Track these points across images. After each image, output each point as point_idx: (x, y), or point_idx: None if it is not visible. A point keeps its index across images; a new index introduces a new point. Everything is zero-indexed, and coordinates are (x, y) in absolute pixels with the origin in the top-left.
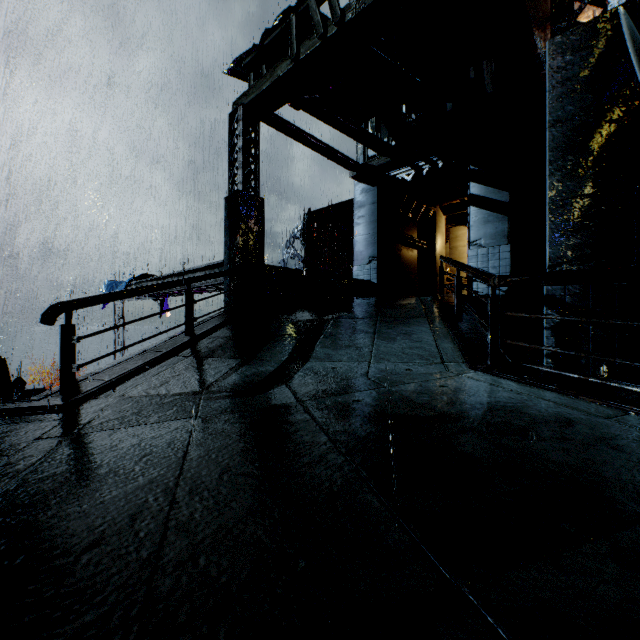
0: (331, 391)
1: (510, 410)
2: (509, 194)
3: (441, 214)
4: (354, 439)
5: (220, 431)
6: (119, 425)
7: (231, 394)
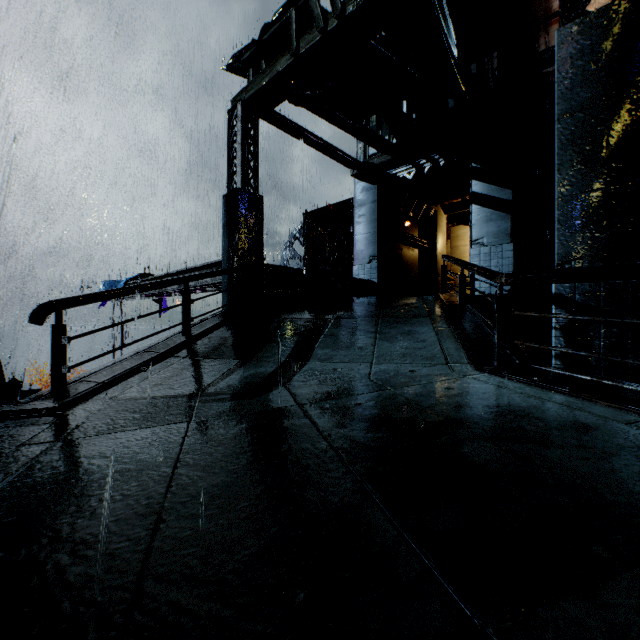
0: (332, 394)
1: (522, 414)
2: (512, 192)
3: (442, 213)
4: (357, 446)
5: (214, 437)
6: (109, 430)
7: (228, 397)
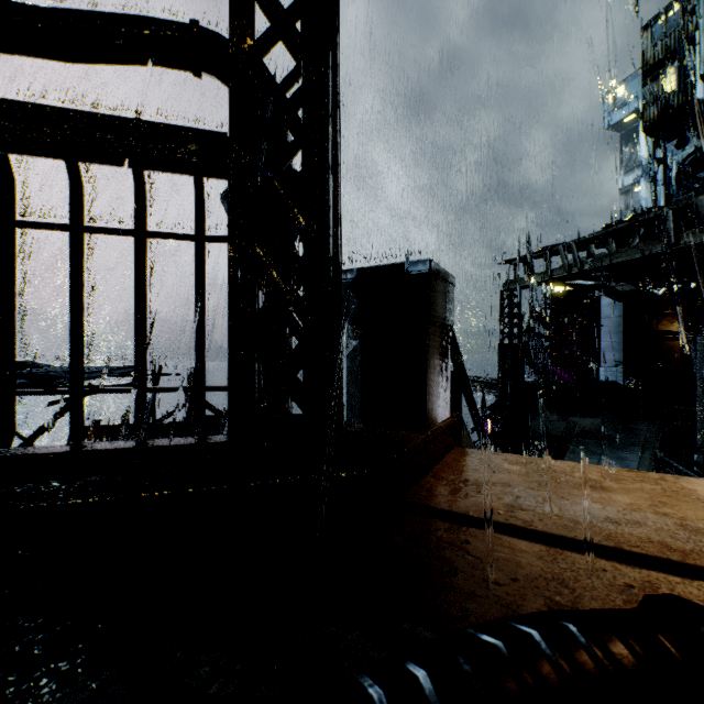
0: None
1: None
2: None
3: None
4: None
5: None
6: None
7: None
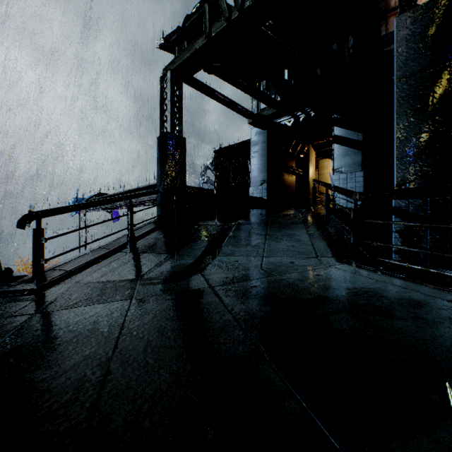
0: (234, 279)
1: (372, 294)
2: (362, 135)
3: (312, 150)
4: (253, 317)
5: (149, 310)
6: (73, 305)
7: (159, 281)
